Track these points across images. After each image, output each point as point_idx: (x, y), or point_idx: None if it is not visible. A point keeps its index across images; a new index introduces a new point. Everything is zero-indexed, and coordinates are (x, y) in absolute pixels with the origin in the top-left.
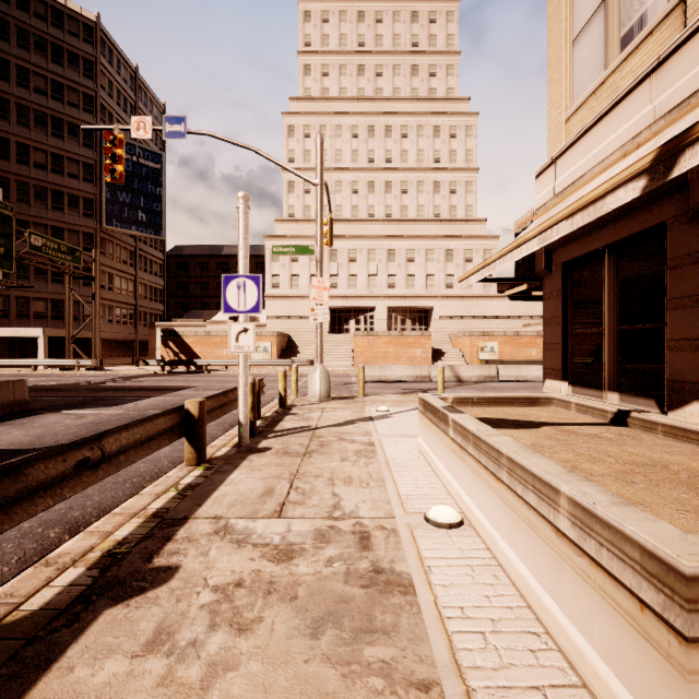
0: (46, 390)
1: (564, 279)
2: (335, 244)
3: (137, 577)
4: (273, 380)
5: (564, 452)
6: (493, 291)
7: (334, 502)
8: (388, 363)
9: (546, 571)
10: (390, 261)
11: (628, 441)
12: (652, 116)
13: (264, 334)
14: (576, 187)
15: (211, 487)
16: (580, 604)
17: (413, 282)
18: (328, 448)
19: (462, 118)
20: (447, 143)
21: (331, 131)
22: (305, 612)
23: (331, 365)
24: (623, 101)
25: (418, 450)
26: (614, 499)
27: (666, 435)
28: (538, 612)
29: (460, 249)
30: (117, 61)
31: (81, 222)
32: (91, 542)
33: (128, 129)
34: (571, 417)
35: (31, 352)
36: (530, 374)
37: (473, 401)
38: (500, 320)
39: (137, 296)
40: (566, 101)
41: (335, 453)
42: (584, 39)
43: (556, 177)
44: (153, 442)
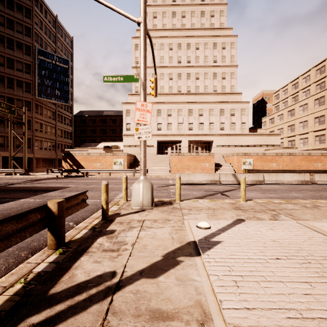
0: None
1: None
2: (160, 106)
3: None
4: (120, 182)
5: None
6: (246, 131)
7: None
8: (190, 171)
9: None
10: (190, 115)
11: None
12: None
13: (120, 155)
14: None
15: None
16: None
17: (202, 127)
18: None
19: (228, 38)
20: (220, 52)
21: (158, 47)
22: None
23: (157, 172)
24: None
25: None
26: None
27: None
28: None
29: (228, 109)
30: (45, 11)
31: (24, 95)
32: None
33: None
34: None
35: None
36: (285, 179)
37: None
38: (250, 147)
39: (56, 135)
40: None
41: None
42: None
43: None
44: None
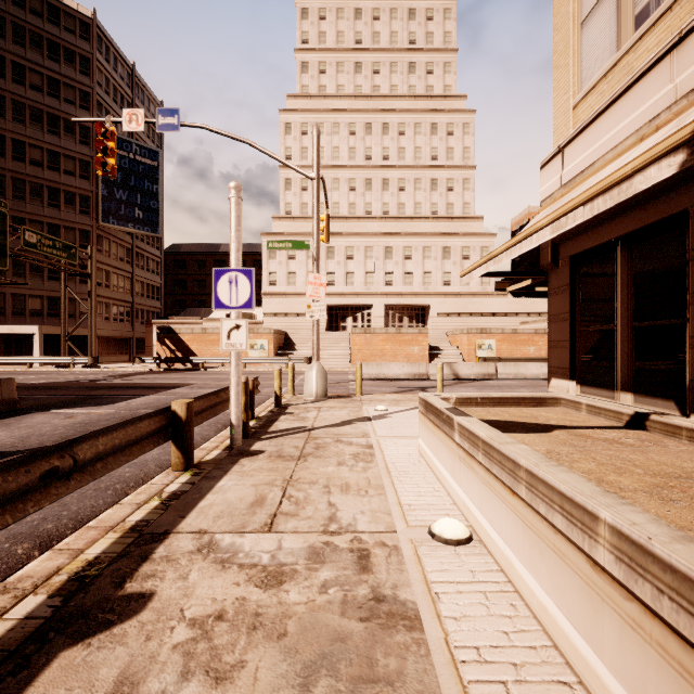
0: (38, 388)
1: (571, 273)
2: (333, 241)
3: (104, 607)
4: (270, 378)
5: (584, 461)
6: (490, 288)
7: (330, 514)
8: (385, 360)
9: (579, 610)
10: (387, 259)
11: (651, 448)
12: (673, 96)
13: (261, 332)
14: (586, 175)
15: (197, 496)
16: (628, 659)
17: (410, 279)
18: (324, 451)
19: (459, 115)
20: (444, 141)
21: (328, 128)
22: (294, 654)
23: (328, 362)
24: (638, 81)
25: (419, 453)
26: (672, 532)
27: (692, 440)
28: (568, 655)
29: (457, 246)
30: (114, 58)
31: (77, 219)
32: (58, 562)
33: (120, 121)
34: (583, 419)
35: (27, 349)
36: (529, 371)
37: (477, 401)
38: (498, 318)
39: (133, 293)
40: (574, 86)
41: (332, 457)
42: (594, 20)
43: (563, 166)
44: (135, 447)
